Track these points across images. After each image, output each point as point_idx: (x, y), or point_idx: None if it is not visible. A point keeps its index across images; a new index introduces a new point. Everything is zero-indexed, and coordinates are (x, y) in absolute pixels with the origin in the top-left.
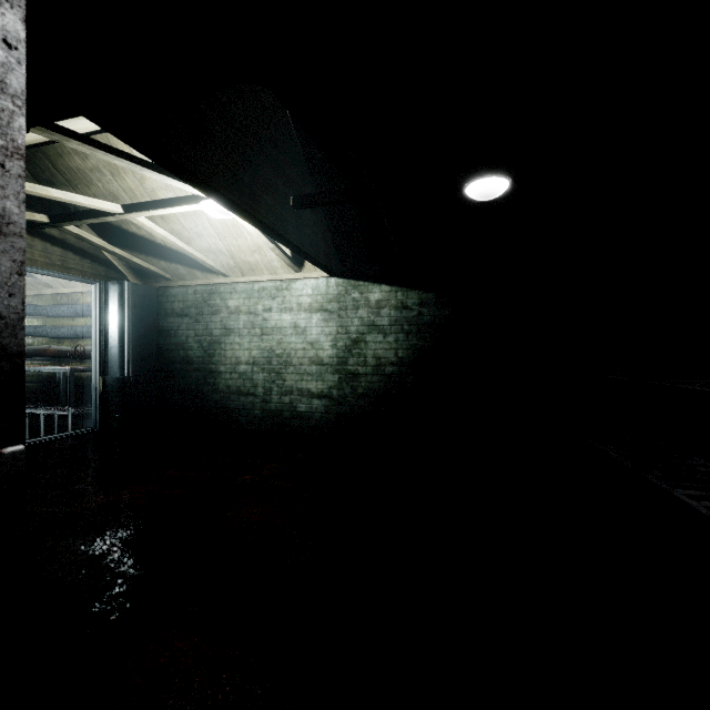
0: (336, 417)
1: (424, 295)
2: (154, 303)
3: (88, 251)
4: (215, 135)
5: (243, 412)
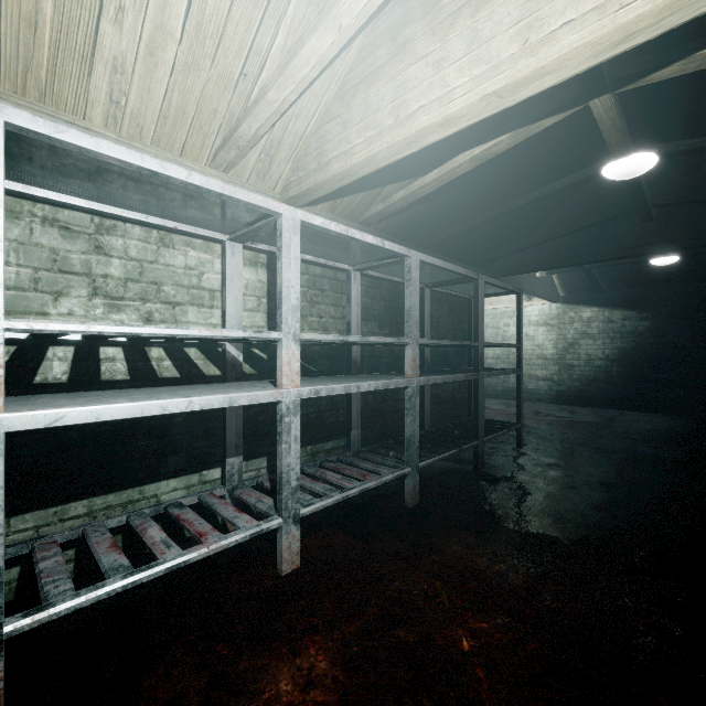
0: (556, 393)
1: (626, 313)
2: None
3: None
4: None
5: (489, 388)
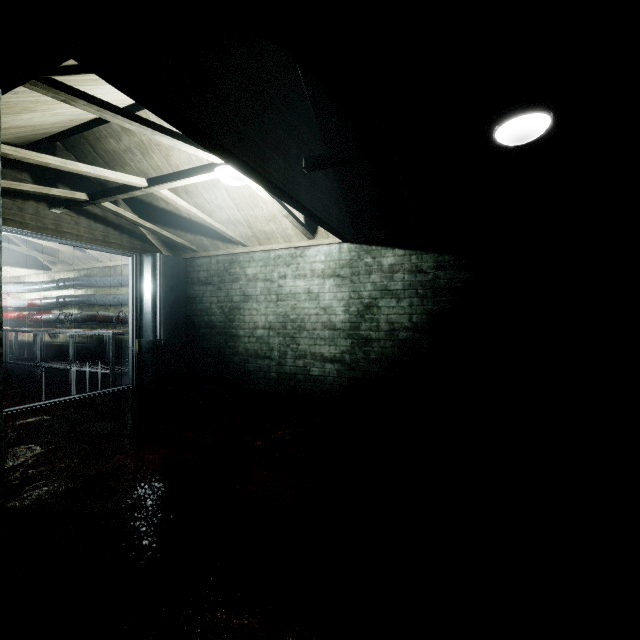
0: (349, 382)
1: (440, 258)
2: (183, 273)
3: (126, 227)
4: (221, 88)
5: (260, 374)
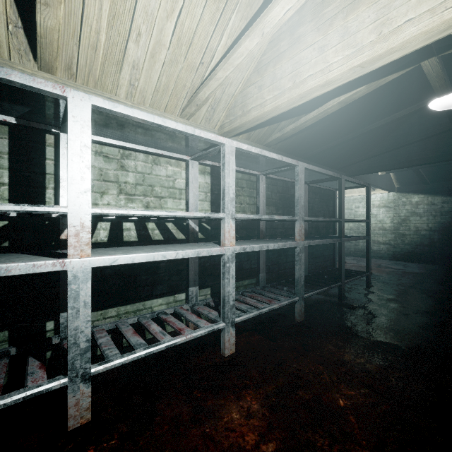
0: (393, 253)
1: (444, 198)
2: None
3: None
4: None
5: (345, 249)
